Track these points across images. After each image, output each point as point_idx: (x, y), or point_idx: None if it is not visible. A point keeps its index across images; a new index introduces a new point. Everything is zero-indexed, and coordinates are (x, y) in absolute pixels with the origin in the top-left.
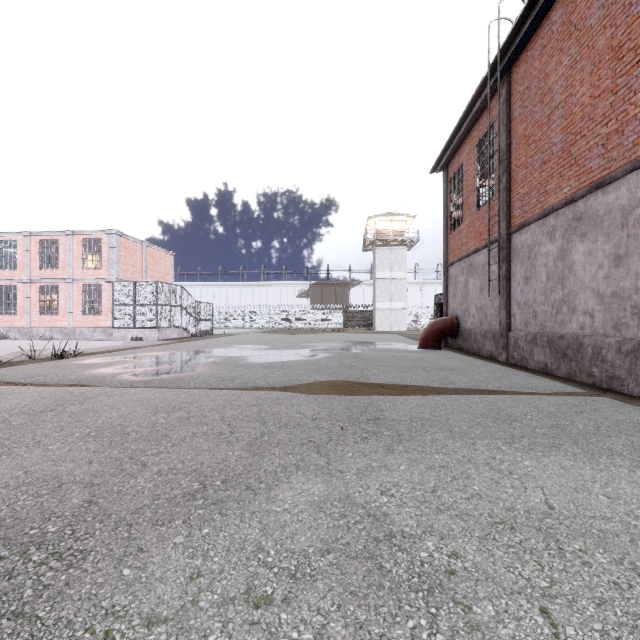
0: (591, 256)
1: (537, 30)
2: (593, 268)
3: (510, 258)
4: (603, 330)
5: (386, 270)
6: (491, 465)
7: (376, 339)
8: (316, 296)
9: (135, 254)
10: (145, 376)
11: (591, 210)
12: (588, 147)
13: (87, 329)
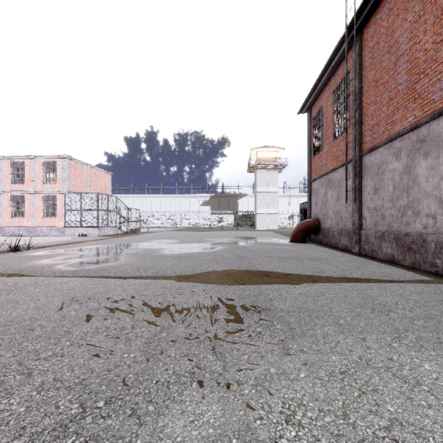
0: (434, 170)
1: None
2: (435, 179)
3: (362, 174)
4: None
5: (264, 186)
6: (392, 370)
7: (258, 235)
8: (214, 204)
9: (82, 173)
10: (76, 266)
11: (434, 133)
12: (431, 83)
13: (46, 228)
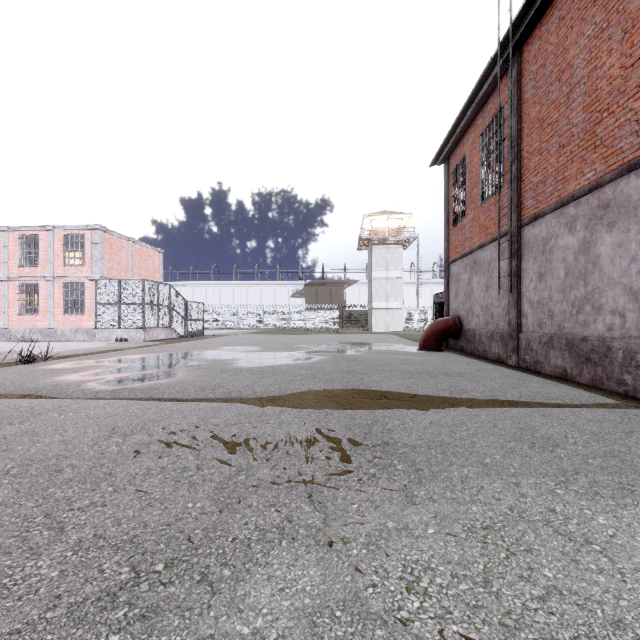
0: (621, 248)
1: (553, 1)
2: (624, 261)
3: (521, 253)
4: (637, 332)
5: (382, 269)
6: (554, 525)
7: (373, 340)
8: (311, 296)
9: (121, 251)
10: (115, 384)
11: (621, 196)
12: (618, 125)
13: (69, 330)
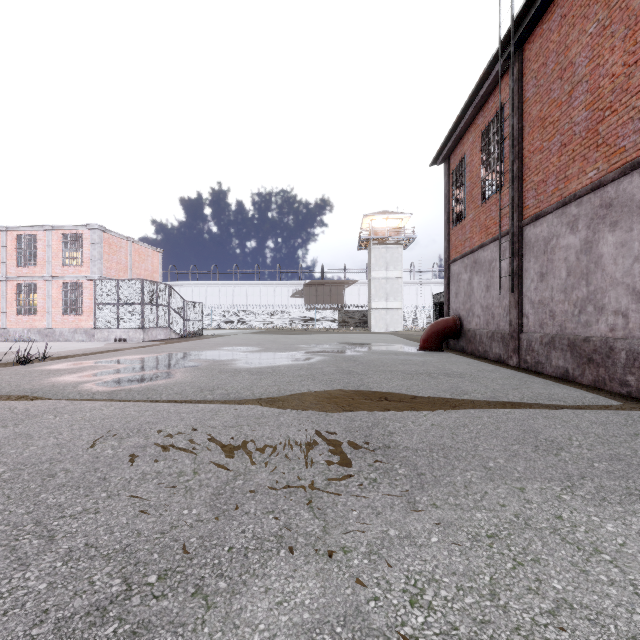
0: (624, 247)
1: None
2: (627, 261)
3: (522, 253)
4: None
5: (382, 269)
6: (561, 532)
7: (373, 340)
8: (310, 296)
9: (120, 251)
10: (112, 385)
11: (624, 195)
12: (620, 123)
13: (67, 330)
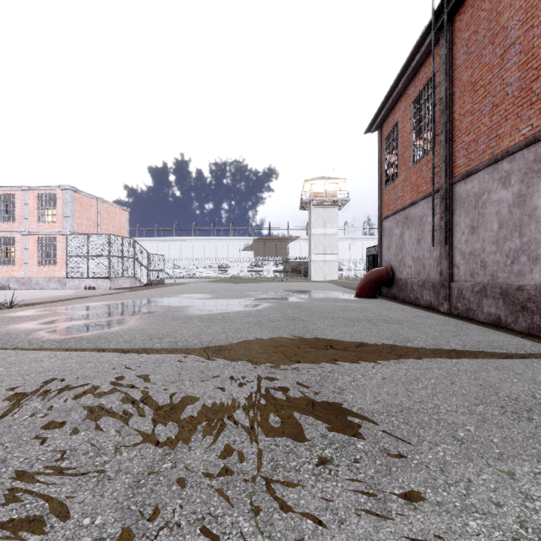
0: None
1: None
2: None
3: (452, 208)
4: None
5: (320, 227)
6: None
7: (313, 288)
8: (259, 249)
9: (90, 209)
10: (65, 333)
11: None
12: None
13: (42, 279)
